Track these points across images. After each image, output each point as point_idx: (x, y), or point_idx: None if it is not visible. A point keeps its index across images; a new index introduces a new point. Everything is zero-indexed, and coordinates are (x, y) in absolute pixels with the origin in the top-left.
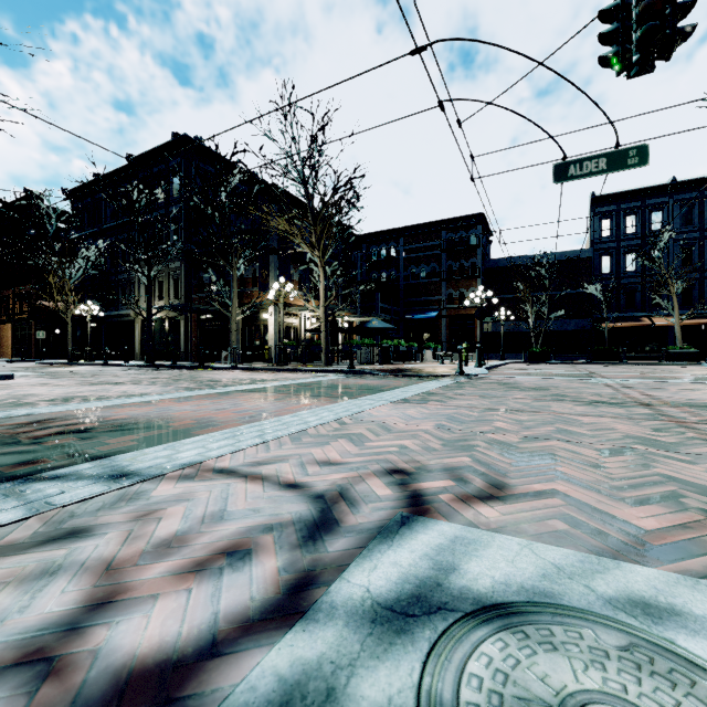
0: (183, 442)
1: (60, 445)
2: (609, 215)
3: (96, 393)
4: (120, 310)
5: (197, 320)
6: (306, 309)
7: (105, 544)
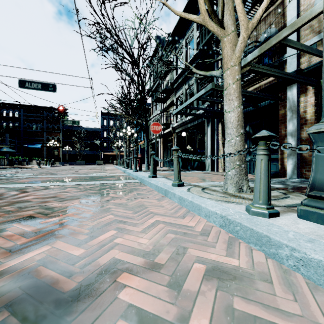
0: None
1: None
2: (106, 119)
3: None
4: None
5: None
6: None
7: None
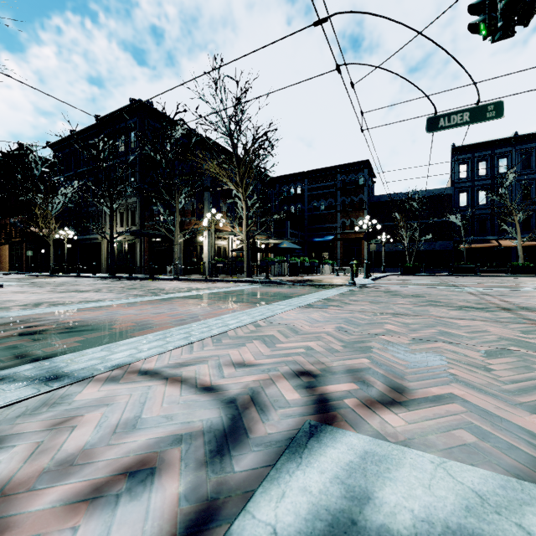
0: (120, 343)
1: (12, 346)
2: (465, 162)
3: (62, 299)
4: (91, 235)
5: (149, 242)
6: (232, 234)
7: (9, 459)
